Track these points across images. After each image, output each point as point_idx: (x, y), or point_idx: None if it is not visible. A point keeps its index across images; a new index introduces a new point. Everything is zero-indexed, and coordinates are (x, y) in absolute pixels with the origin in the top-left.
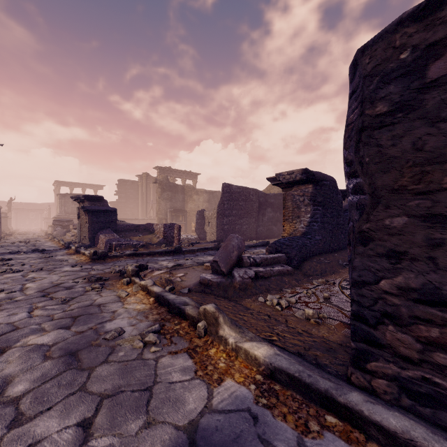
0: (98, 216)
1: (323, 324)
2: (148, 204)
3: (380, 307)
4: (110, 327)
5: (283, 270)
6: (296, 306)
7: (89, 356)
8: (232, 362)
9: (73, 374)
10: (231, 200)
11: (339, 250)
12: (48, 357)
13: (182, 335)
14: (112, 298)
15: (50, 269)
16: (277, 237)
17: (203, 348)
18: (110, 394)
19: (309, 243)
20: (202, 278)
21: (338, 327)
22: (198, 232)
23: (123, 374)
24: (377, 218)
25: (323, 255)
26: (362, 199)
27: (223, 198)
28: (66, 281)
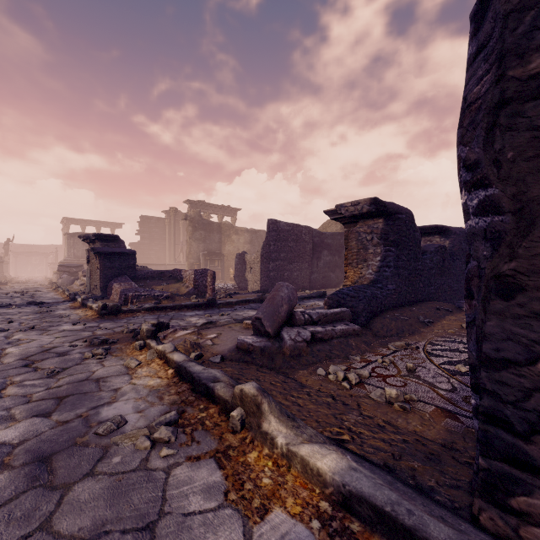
0: (111, 260)
1: (412, 411)
2: (177, 246)
3: (538, 405)
4: (107, 414)
5: (348, 330)
6: (370, 383)
7: (68, 464)
8: (282, 477)
9: (37, 498)
10: (279, 241)
11: (416, 303)
12: (6, 466)
13: (209, 428)
14: (117, 369)
15: (44, 327)
16: (335, 286)
17: (239, 450)
18: (86, 538)
19: (380, 294)
20: (241, 341)
21: (435, 417)
22: (238, 281)
23: (114, 498)
24: (532, 252)
25: (398, 309)
26: (498, 222)
27: (269, 237)
28: (61, 344)
